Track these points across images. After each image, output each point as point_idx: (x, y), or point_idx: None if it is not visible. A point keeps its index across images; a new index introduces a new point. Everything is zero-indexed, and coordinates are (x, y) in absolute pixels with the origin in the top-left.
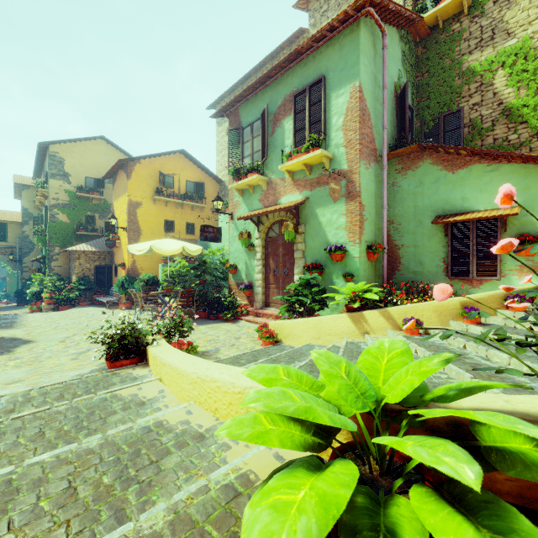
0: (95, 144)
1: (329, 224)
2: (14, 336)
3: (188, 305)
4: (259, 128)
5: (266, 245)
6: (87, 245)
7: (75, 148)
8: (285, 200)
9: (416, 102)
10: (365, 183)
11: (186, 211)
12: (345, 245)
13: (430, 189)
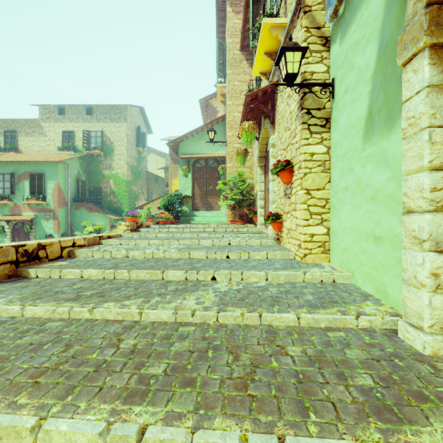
0: None
1: (46, 226)
2: None
3: None
4: (9, 178)
5: (14, 232)
6: None
7: None
8: (25, 214)
9: (88, 178)
10: (61, 214)
11: None
12: (53, 234)
13: (85, 216)
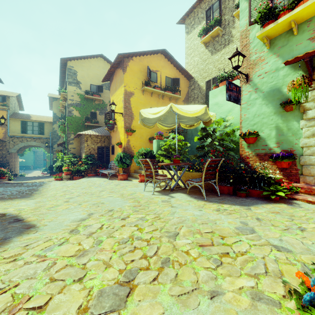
0: (96, 61)
1: None
2: (18, 213)
3: (211, 178)
4: None
5: None
6: (92, 131)
7: (84, 63)
8: None
9: None
10: None
11: (165, 101)
12: None
13: None
